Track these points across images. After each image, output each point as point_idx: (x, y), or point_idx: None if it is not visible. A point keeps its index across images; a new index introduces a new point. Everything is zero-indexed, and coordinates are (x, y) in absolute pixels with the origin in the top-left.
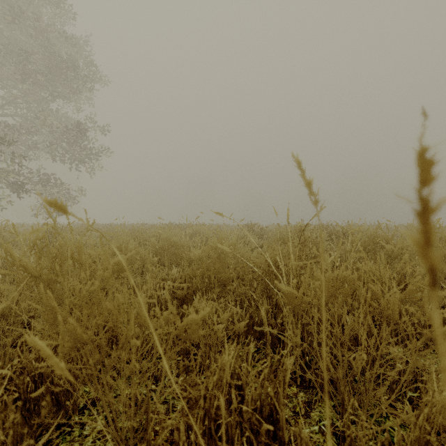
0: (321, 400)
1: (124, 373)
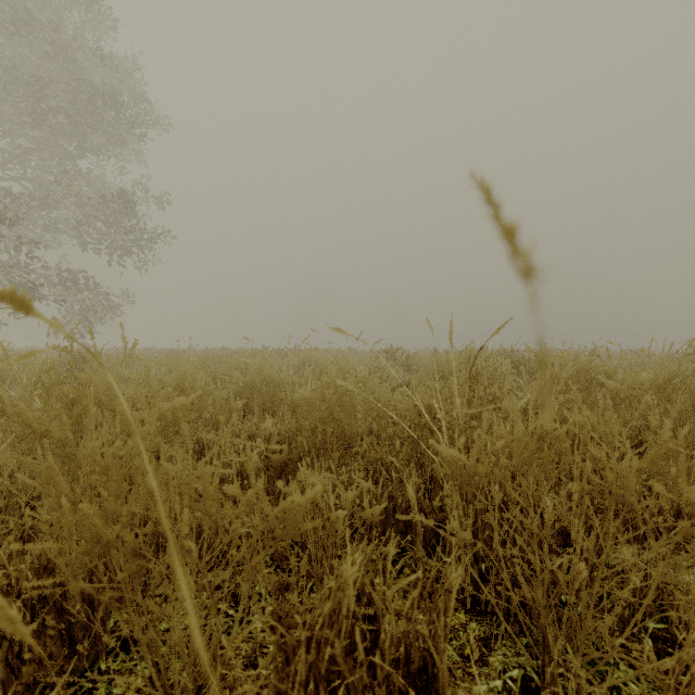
0: (506, 635)
1: (176, 596)
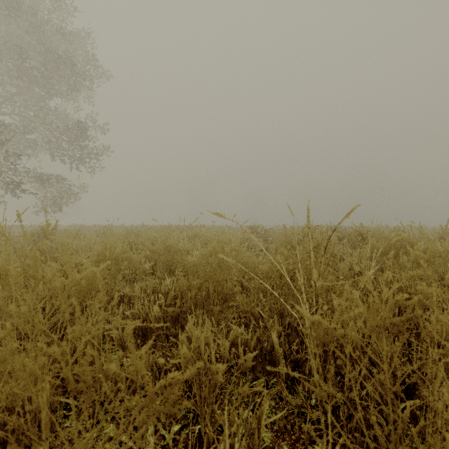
0: None
1: None
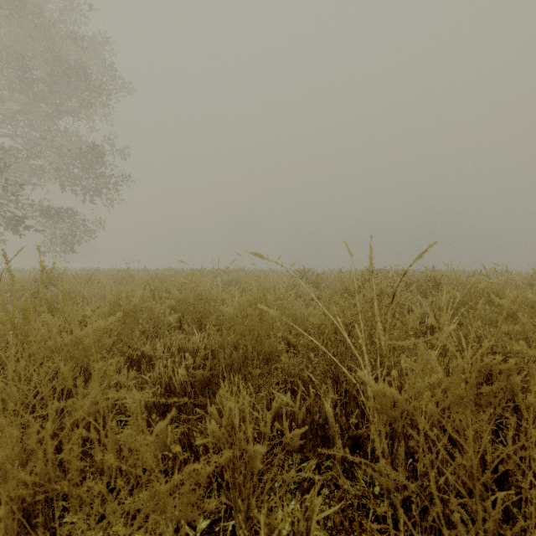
0: None
1: None
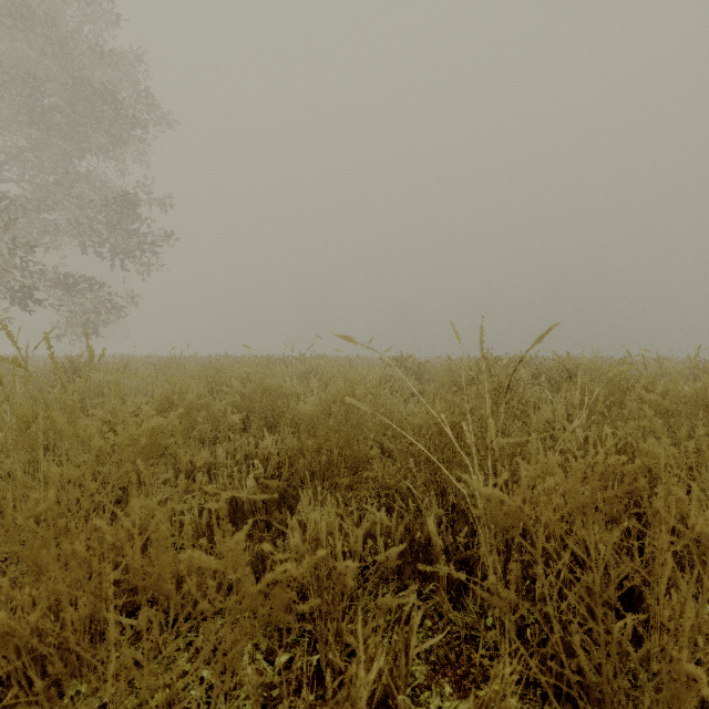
0: None
1: None
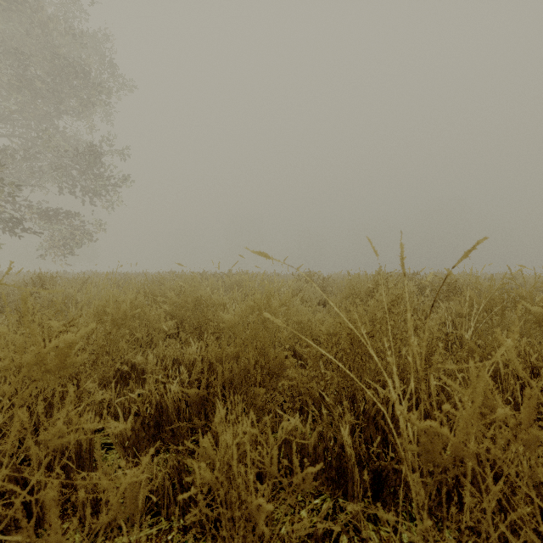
0: None
1: None
